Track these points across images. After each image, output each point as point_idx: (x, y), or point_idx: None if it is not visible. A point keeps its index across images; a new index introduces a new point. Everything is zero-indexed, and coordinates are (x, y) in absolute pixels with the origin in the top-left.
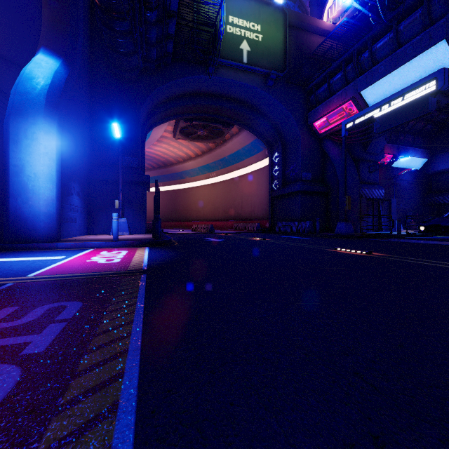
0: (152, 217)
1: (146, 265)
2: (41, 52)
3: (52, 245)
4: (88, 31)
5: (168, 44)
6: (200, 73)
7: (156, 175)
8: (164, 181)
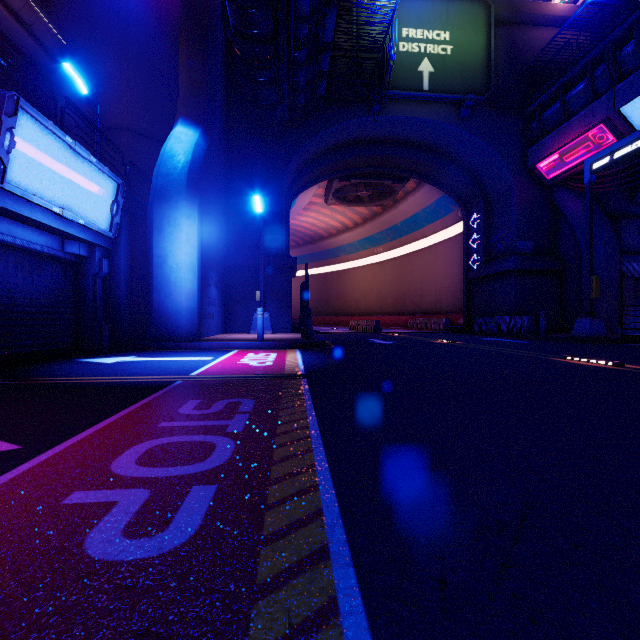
0: (296, 311)
1: (304, 369)
2: (179, 123)
3: (195, 345)
4: (225, 85)
5: (320, 84)
6: (361, 114)
7: (300, 254)
8: (311, 261)
